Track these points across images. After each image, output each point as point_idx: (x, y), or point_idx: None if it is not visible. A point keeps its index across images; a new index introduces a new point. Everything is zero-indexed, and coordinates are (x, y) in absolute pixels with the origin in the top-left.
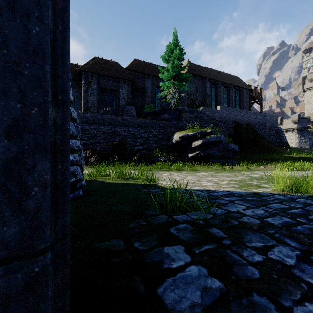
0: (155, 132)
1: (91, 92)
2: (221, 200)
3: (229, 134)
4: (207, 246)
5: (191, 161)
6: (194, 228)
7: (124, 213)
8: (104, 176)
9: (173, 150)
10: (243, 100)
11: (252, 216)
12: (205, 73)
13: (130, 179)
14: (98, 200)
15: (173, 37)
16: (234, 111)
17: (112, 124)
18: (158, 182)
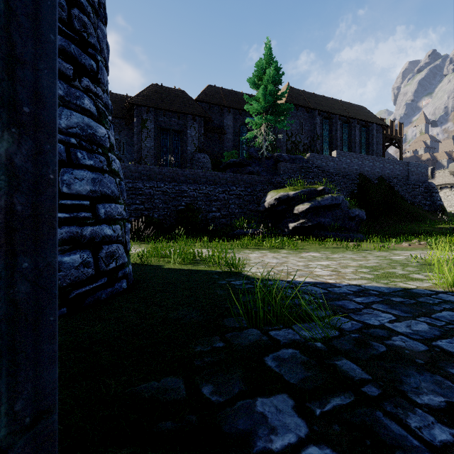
0: (238, 192)
1: (146, 134)
2: (348, 302)
3: (350, 194)
4: (335, 399)
5: (293, 235)
6: (308, 358)
7: (189, 324)
8: (163, 257)
9: (266, 218)
10: (373, 142)
11: (410, 336)
12: (314, 103)
13: (201, 263)
14: (149, 299)
15: (266, 51)
16: (359, 158)
17: (176, 180)
18: (244, 269)
